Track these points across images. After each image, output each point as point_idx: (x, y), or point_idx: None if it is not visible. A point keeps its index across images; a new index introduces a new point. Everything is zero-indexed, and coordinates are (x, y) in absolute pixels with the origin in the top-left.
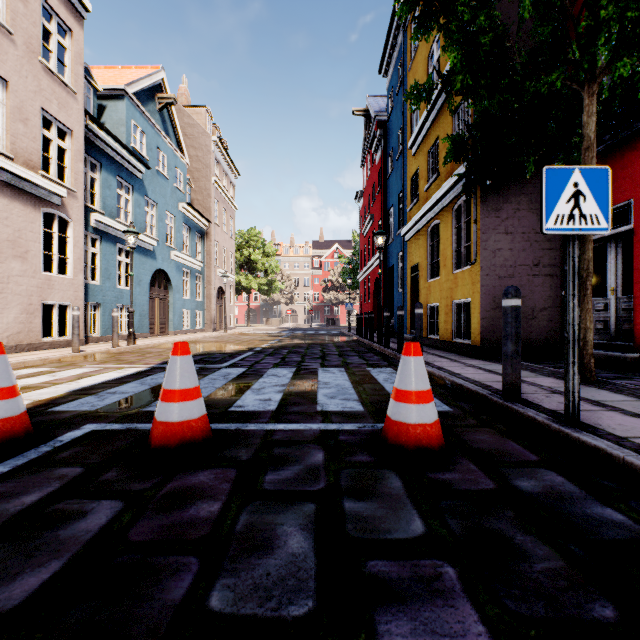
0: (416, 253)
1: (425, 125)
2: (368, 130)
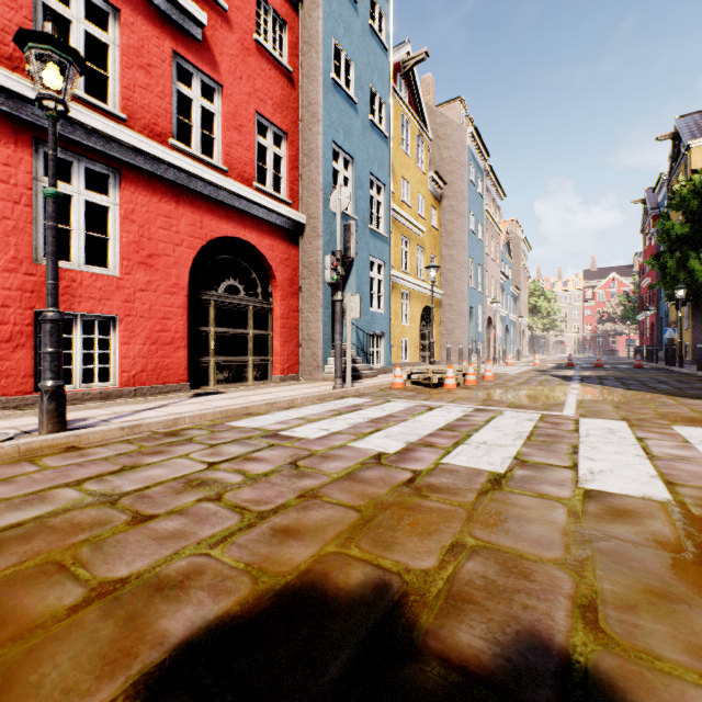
0: (672, 315)
1: None
2: (646, 209)
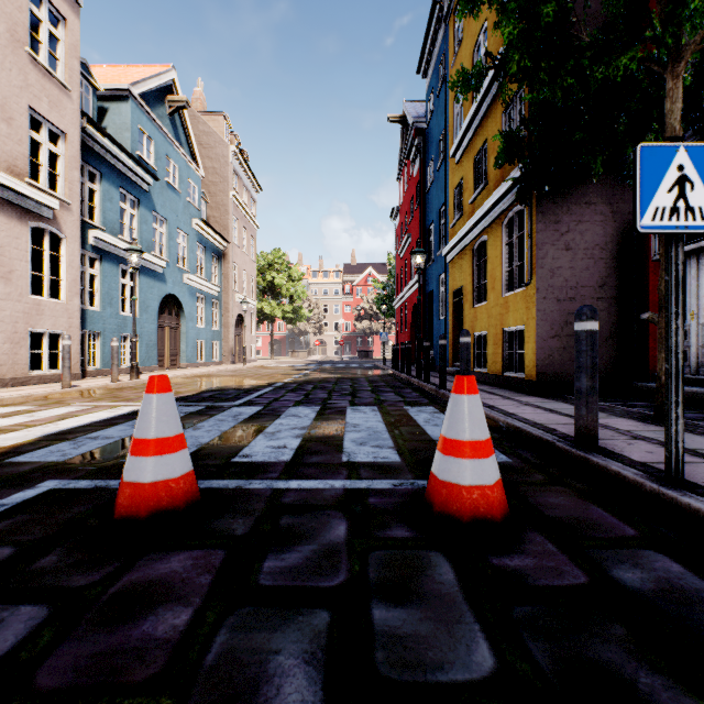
0: (460, 275)
1: (470, 128)
2: (405, 139)
